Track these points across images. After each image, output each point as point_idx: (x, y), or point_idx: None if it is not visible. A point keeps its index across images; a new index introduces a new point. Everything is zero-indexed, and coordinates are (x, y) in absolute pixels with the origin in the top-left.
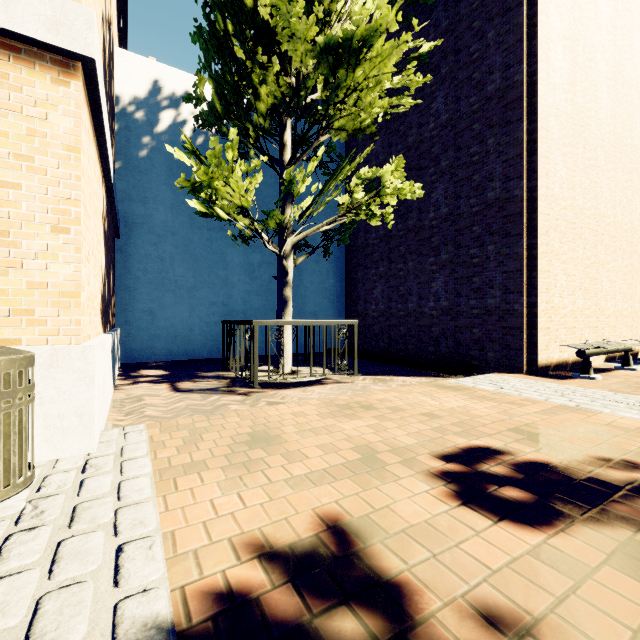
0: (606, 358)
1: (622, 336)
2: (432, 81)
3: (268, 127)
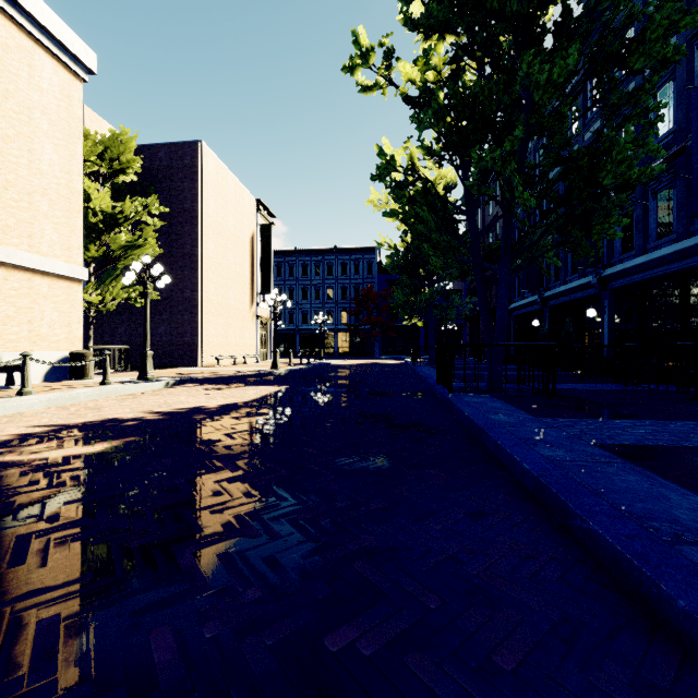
0: (232, 362)
1: (239, 354)
2: (159, 230)
3: (90, 261)
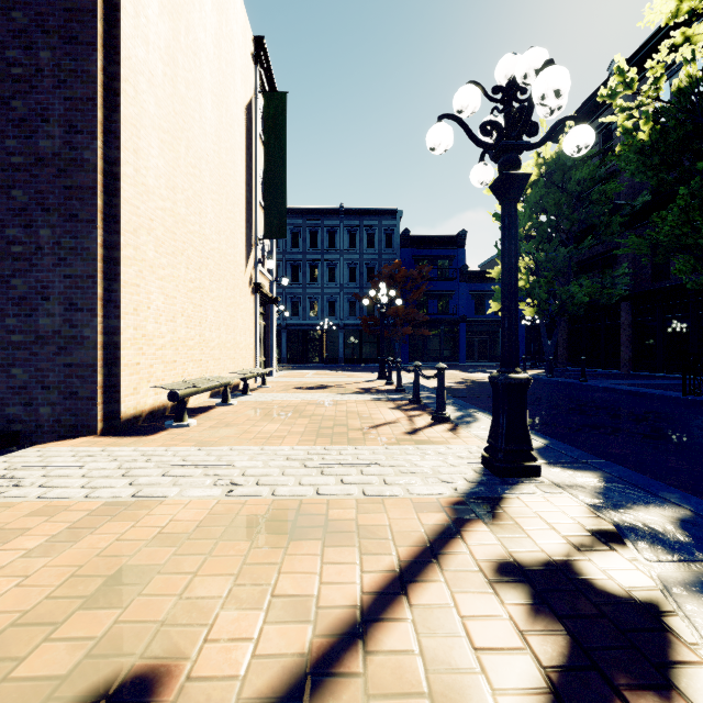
0: (211, 393)
1: (226, 369)
2: None
3: None
